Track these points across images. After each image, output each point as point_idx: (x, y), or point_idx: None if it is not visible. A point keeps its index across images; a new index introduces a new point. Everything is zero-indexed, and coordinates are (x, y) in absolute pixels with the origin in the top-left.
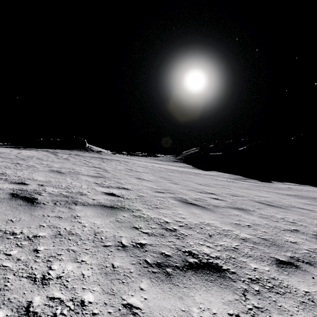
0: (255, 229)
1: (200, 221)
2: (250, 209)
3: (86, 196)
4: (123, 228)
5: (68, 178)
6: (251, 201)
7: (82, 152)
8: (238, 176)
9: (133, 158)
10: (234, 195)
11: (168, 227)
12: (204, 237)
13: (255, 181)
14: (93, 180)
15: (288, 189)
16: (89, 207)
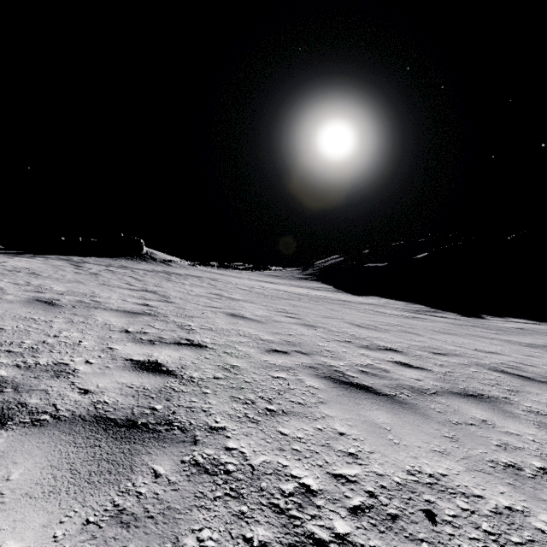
0: None
1: (406, 466)
2: (497, 395)
3: (68, 381)
4: None
5: (60, 319)
6: (480, 367)
7: (135, 262)
8: (419, 305)
9: (229, 272)
10: (437, 353)
11: (314, 530)
12: None
13: (453, 316)
14: (124, 322)
15: (522, 332)
16: (44, 435)
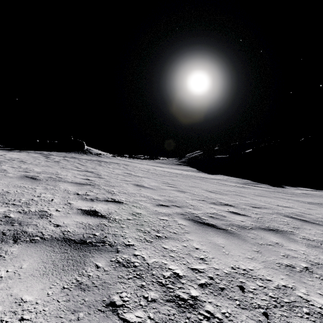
0: (321, 276)
1: (231, 265)
2: (286, 229)
3: (47, 220)
4: (83, 311)
5: (40, 187)
6: (279, 215)
7: (80, 155)
8: (246, 180)
9: (135, 161)
10: (254, 207)
11: (180, 294)
12: (255, 320)
13: (266, 186)
14: (76, 188)
15: (306, 195)
16: (37, 247)
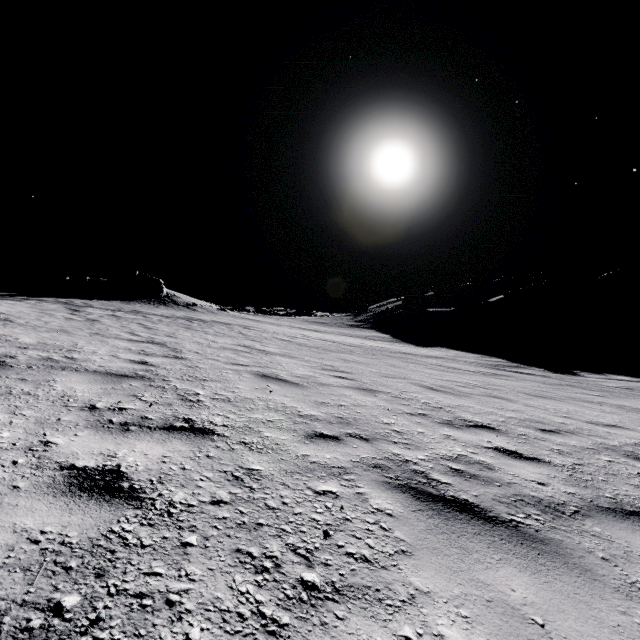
0: None
1: None
2: None
3: None
4: None
5: None
6: (614, 454)
7: (152, 307)
8: (496, 358)
9: (266, 319)
10: (545, 430)
11: None
12: None
13: (540, 372)
14: (97, 390)
15: (631, 393)
16: None
